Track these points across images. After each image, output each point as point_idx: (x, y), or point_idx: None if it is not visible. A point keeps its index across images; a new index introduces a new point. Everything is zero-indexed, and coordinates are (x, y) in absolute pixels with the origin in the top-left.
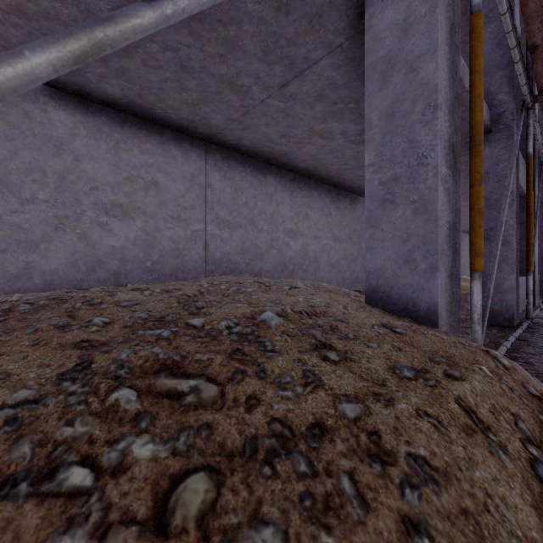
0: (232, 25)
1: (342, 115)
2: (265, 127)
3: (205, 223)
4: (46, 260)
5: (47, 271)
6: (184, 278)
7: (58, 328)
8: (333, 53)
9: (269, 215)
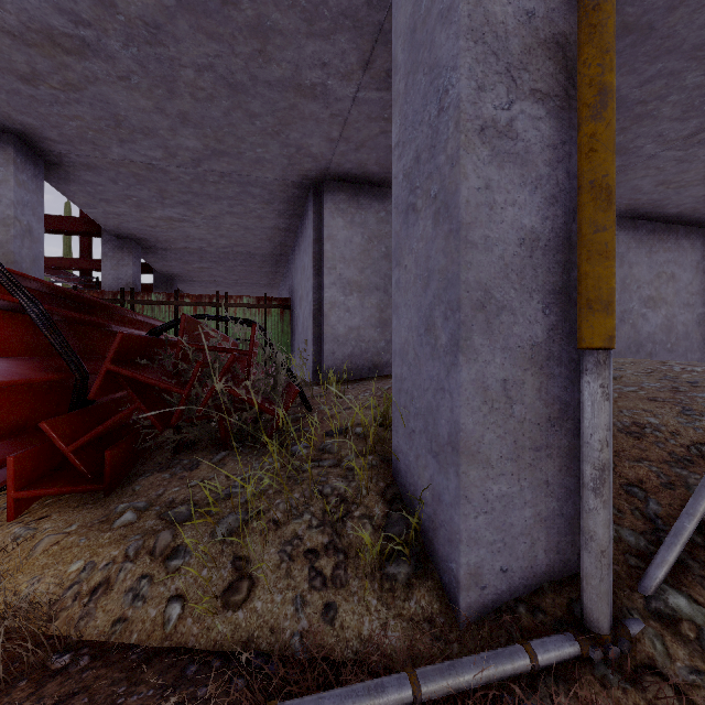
0: (655, 101)
1: None
2: (638, 180)
3: None
4: None
5: None
6: None
7: None
8: None
9: (619, 281)
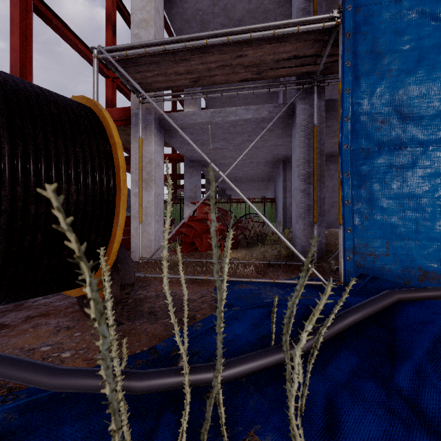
0: None
1: None
2: None
3: None
4: (328, 218)
5: (328, 222)
6: None
7: None
8: None
9: None
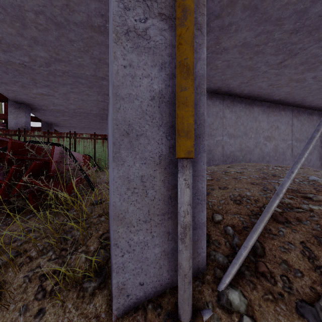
0: (263, 45)
1: (316, 68)
2: (260, 83)
3: (222, 136)
4: None
5: None
6: (213, 164)
7: (234, 179)
8: (320, 42)
9: (254, 129)
